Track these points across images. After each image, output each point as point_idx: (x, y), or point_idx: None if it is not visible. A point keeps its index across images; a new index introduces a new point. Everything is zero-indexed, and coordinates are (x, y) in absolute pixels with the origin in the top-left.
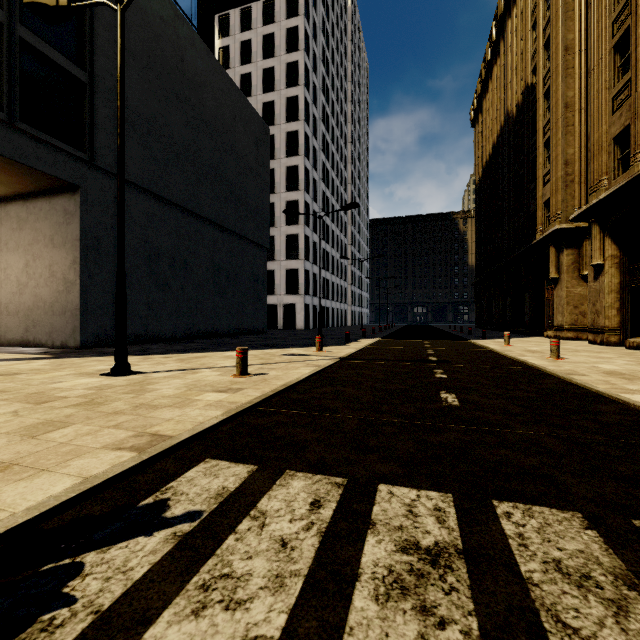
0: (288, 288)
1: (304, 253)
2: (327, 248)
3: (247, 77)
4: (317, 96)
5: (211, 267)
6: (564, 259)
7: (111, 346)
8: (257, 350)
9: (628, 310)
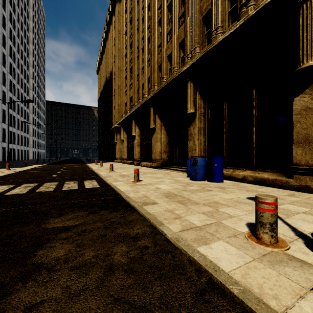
0: None
1: None
2: (14, 114)
3: None
4: (6, 23)
5: None
6: (118, 136)
7: None
8: None
9: (129, 153)
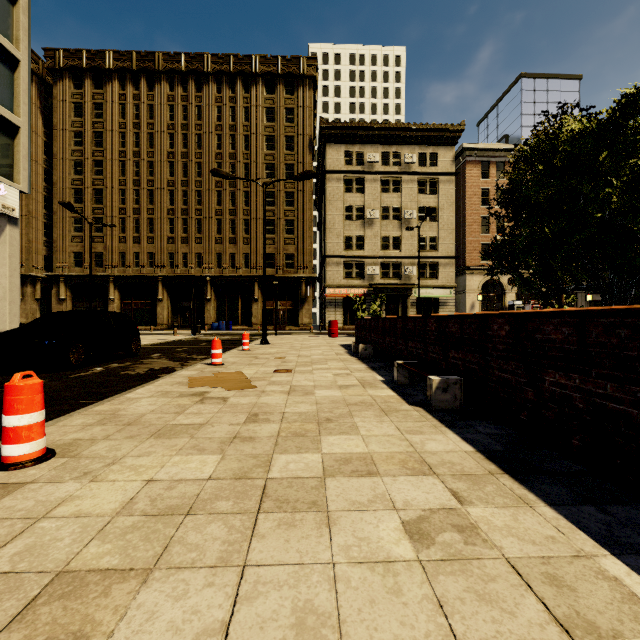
0: None
1: None
2: None
3: None
4: None
5: None
6: (29, 290)
7: None
8: None
9: None
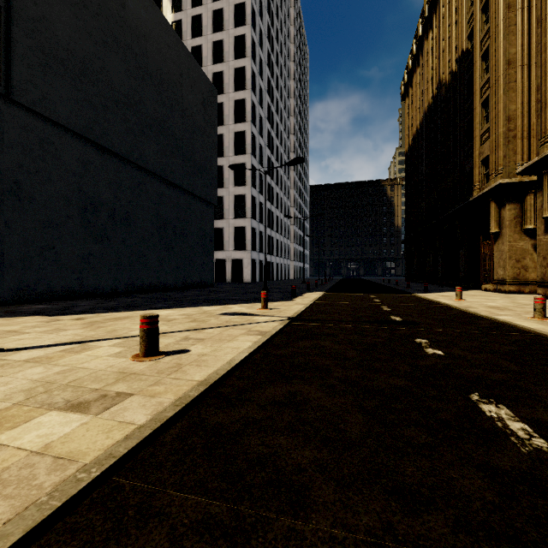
0: (236, 244)
1: (251, 212)
2: (272, 209)
3: (198, 49)
4: (263, 69)
5: (156, 221)
6: (506, 214)
7: (36, 302)
8: (195, 307)
9: None
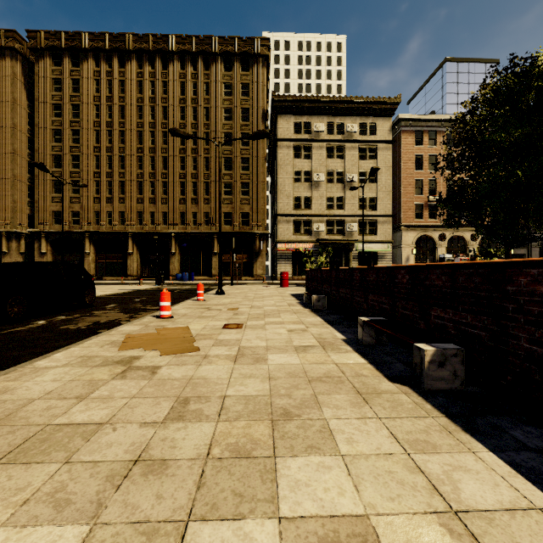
0: None
1: None
2: None
3: None
4: None
5: None
6: (14, 244)
7: None
8: None
9: None
